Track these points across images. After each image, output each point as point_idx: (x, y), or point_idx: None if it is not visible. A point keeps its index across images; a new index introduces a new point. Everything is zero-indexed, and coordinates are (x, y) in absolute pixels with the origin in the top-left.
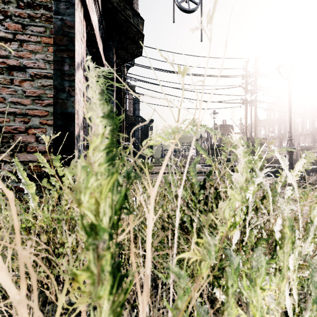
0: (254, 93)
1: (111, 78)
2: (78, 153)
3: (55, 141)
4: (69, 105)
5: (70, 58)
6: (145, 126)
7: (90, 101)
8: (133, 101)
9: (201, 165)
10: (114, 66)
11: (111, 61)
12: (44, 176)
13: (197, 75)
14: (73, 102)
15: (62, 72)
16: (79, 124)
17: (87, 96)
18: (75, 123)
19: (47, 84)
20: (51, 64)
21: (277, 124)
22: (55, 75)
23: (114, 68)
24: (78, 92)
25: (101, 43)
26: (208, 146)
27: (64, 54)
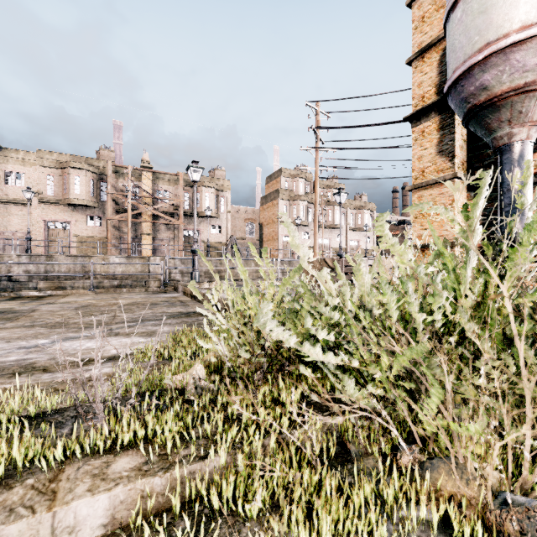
0: None
1: None
2: None
3: None
4: None
5: None
6: None
7: None
8: None
9: None
10: None
11: None
12: None
13: None
14: None
15: None
16: None
17: None
18: None
19: None
20: None
21: None
22: None
23: None
24: None
25: None
26: None
27: None
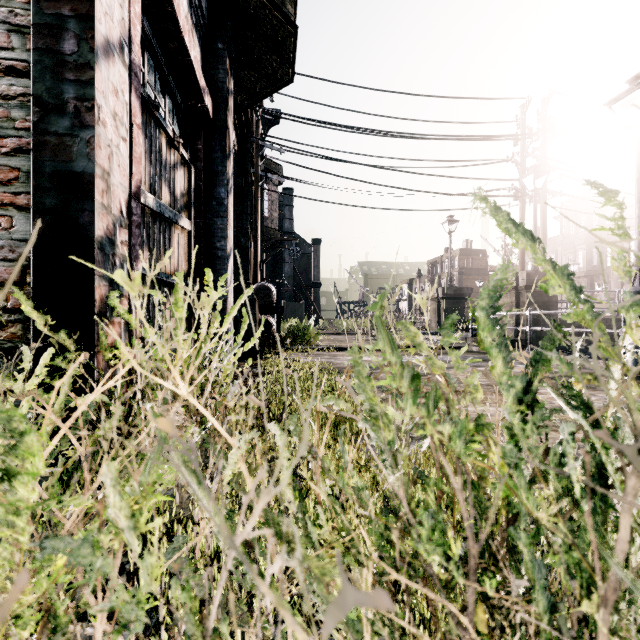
0: (542, 173)
1: (220, 126)
2: (108, 290)
3: (36, 253)
4: (78, 152)
5: (79, 18)
6: (304, 253)
7: (166, 174)
8: (279, 202)
9: (423, 332)
10: (229, 101)
11: (220, 88)
12: (6, 352)
13: (415, 137)
14: (89, 144)
15: (56, 57)
16: (113, 209)
17: (157, 159)
18: (93, 202)
19: (15, 93)
20: (27, 36)
21: (583, 245)
22: (38, 66)
23: (229, 105)
24: (108, 122)
25: (195, 41)
26: (438, 292)
27: (62, 6)
